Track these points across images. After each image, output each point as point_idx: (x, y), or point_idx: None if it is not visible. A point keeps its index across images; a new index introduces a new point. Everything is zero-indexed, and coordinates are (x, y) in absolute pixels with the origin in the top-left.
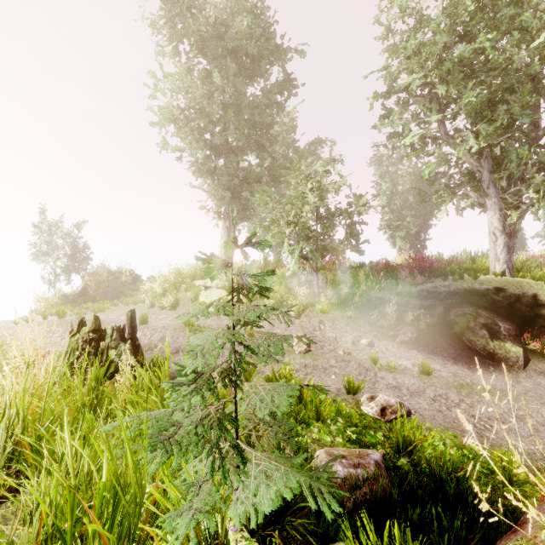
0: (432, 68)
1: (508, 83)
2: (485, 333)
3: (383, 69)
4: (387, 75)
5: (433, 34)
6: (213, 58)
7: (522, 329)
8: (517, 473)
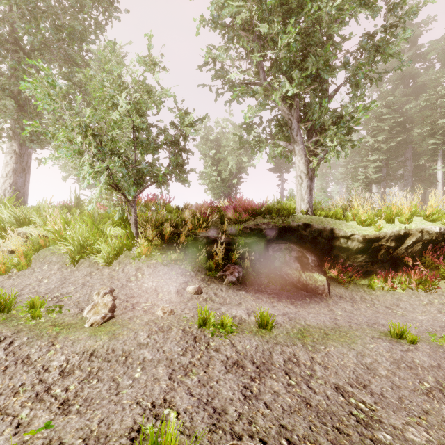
0: (256, 3)
1: (314, 41)
2: (298, 266)
3: None
4: None
5: None
6: None
7: (321, 259)
8: None
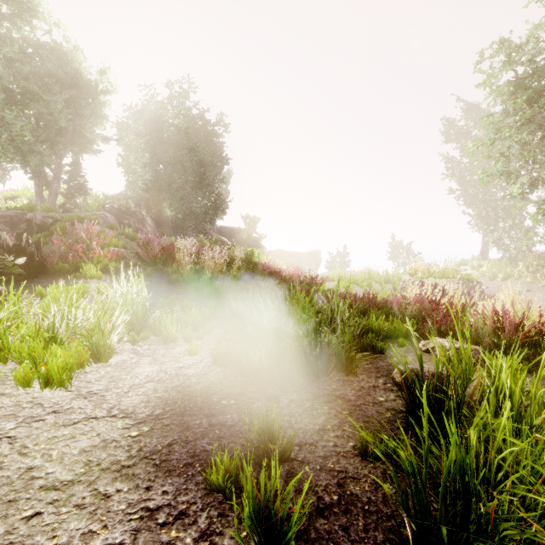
0: None
1: None
2: None
3: None
4: None
5: None
6: None
7: None
8: None
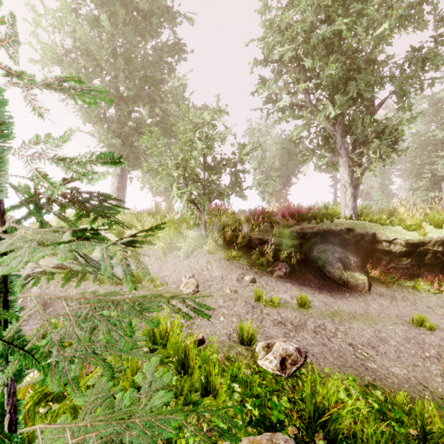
0: (301, 43)
1: (356, 65)
2: (340, 265)
3: (262, 39)
4: (265, 44)
5: (302, 14)
6: (101, 2)
7: (364, 261)
8: (430, 423)
